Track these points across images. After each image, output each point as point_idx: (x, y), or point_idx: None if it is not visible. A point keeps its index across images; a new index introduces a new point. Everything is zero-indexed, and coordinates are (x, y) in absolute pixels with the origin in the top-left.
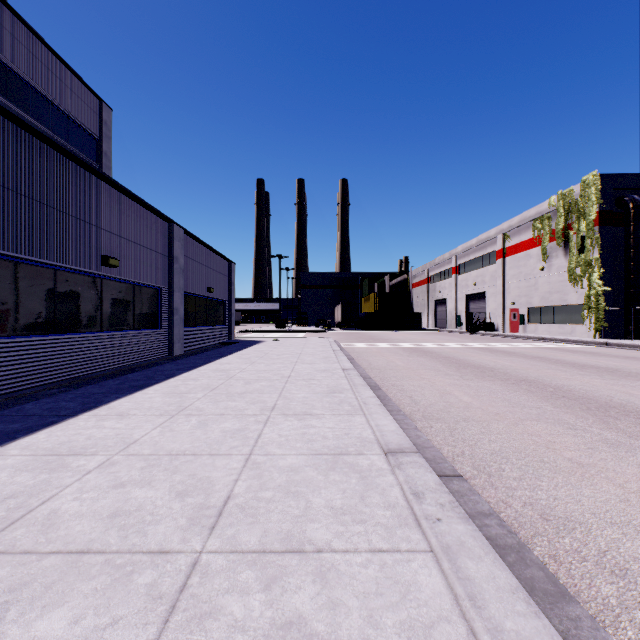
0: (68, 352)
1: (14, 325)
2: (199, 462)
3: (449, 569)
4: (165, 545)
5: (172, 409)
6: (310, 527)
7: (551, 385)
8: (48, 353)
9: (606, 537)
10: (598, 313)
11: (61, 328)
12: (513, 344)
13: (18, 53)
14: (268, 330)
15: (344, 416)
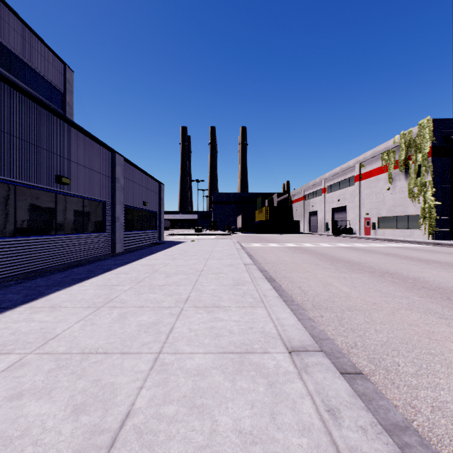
0: (26, 251)
1: None
2: (108, 363)
3: None
4: None
5: (99, 301)
6: None
7: (409, 277)
8: (8, 252)
9: None
10: (431, 221)
11: (21, 232)
12: (369, 244)
13: (0, 26)
14: (189, 233)
15: (247, 308)
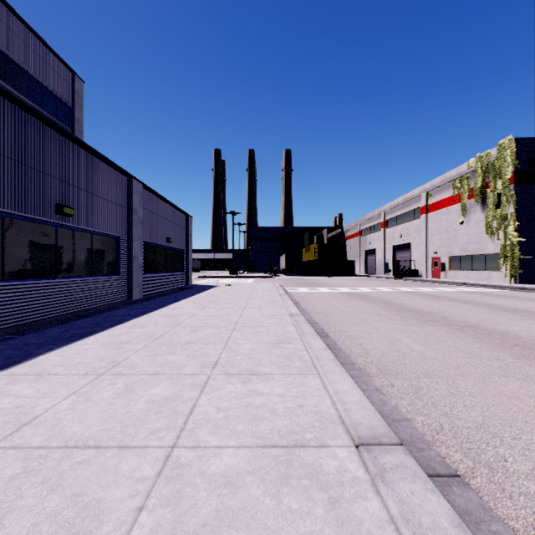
0: (17, 298)
1: None
2: (98, 464)
3: None
4: None
5: (102, 366)
6: None
7: (496, 331)
8: None
9: None
10: (513, 261)
11: (10, 275)
12: (439, 288)
13: None
14: (223, 276)
15: (295, 376)
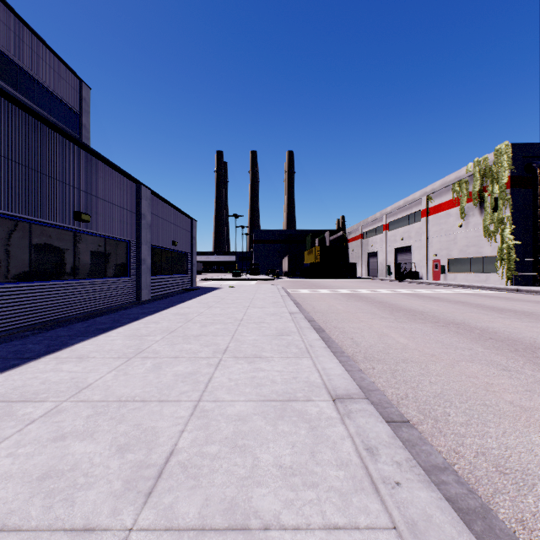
0: (42, 298)
1: None
2: (147, 409)
3: None
4: (92, 519)
5: (130, 352)
6: (257, 493)
7: (477, 327)
8: (23, 299)
9: None
10: (509, 264)
11: (36, 276)
12: (436, 290)
13: (7, 37)
14: (225, 278)
15: (292, 359)
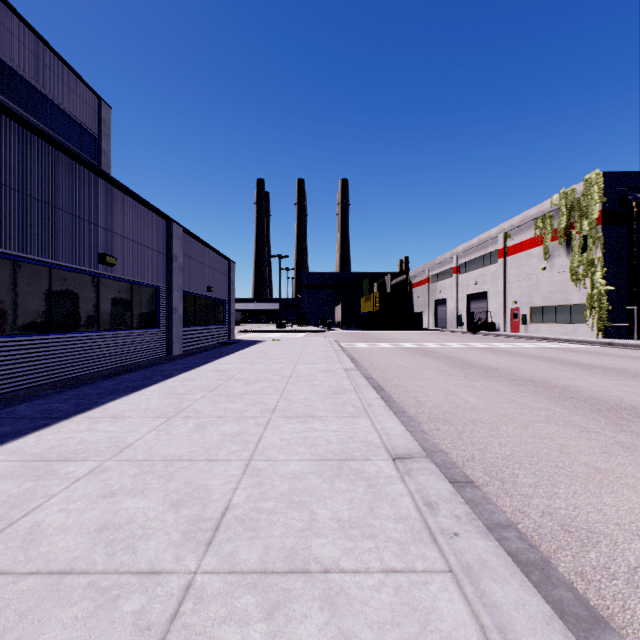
0: (64, 352)
1: (7, 324)
2: (196, 468)
3: (472, 594)
4: (156, 564)
5: (169, 411)
6: (315, 543)
7: (558, 386)
8: (43, 353)
9: (634, 551)
10: (601, 313)
11: (56, 327)
12: (515, 344)
13: (15, 49)
14: (268, 330)
15: (348, 418)
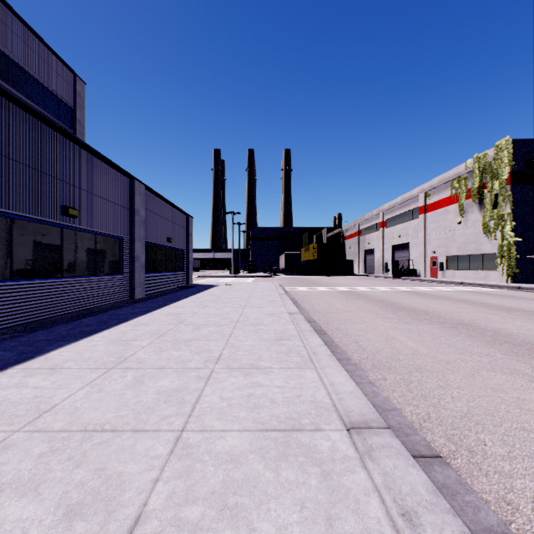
0: (25, 297)
1: None
2: (116, 444)
3: None
4: None
5: (111, 360)
6: None
7: (488, 329)
8: (3, 299)
9: None
10: (510, 261)
11: (18, 274)
12: (436, 288)
13: None
14: (222, 275)
15: (293, 370)
